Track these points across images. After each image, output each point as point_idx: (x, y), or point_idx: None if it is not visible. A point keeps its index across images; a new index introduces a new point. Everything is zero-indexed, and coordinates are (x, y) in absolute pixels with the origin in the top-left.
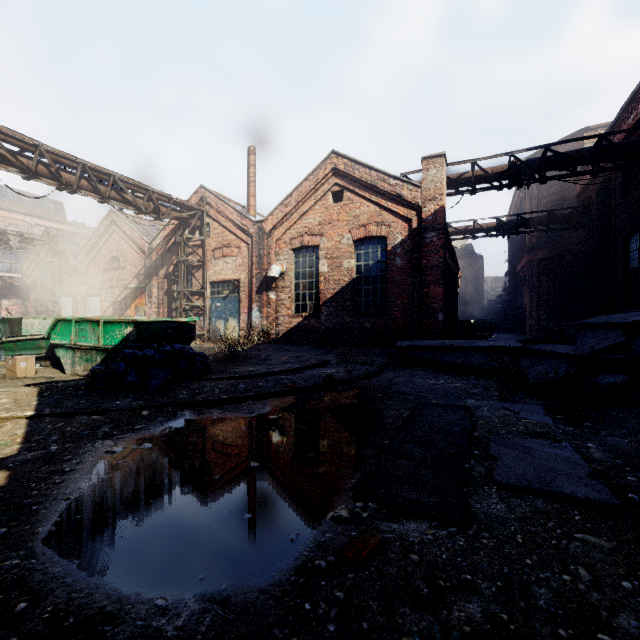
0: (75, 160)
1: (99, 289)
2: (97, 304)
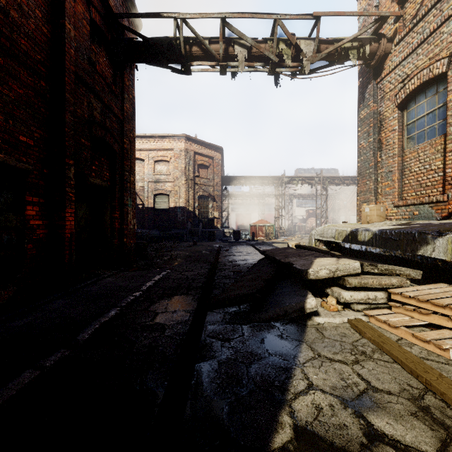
0: (348, 176)
1: (355, 213)
2: (354, 219)
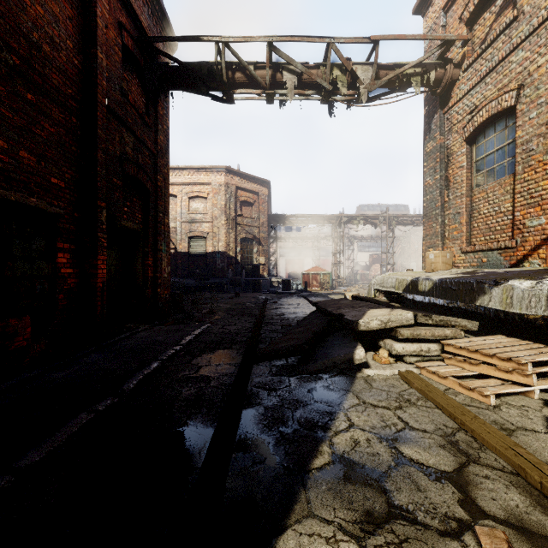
0: (419, 215)
1: None
2: None
